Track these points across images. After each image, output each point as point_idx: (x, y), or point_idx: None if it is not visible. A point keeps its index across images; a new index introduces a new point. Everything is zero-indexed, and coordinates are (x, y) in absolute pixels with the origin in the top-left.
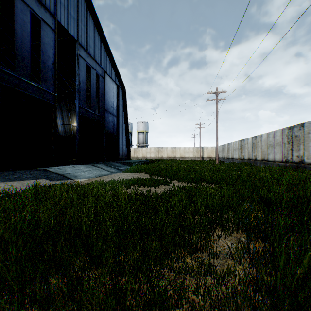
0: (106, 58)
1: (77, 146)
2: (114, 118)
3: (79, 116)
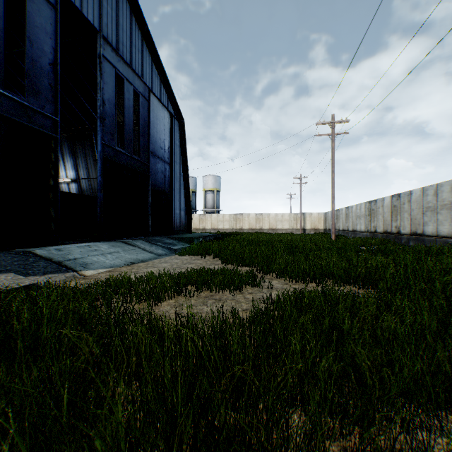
0: (152, 68)
1: (98, 209)
2: (165, 167)
3: (103, 160)
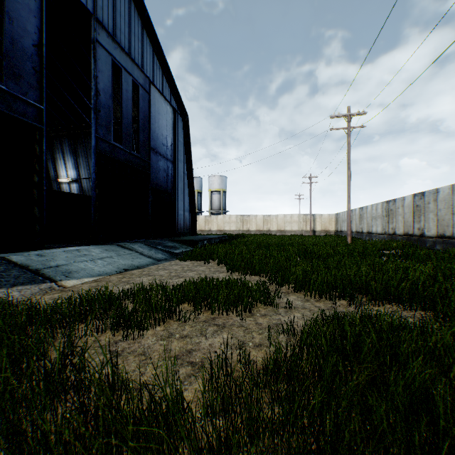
0: (153, 59)
1: (92, 210)
2: (168, 165)
3: (97, 156)
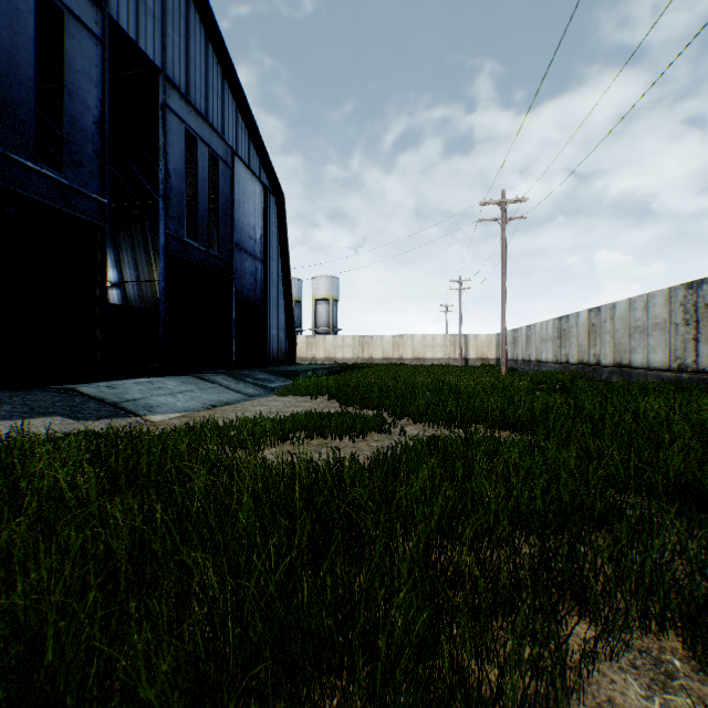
0: (237, 120)
1: (161, 330)
2: (256, 265)
3: (167, 258)
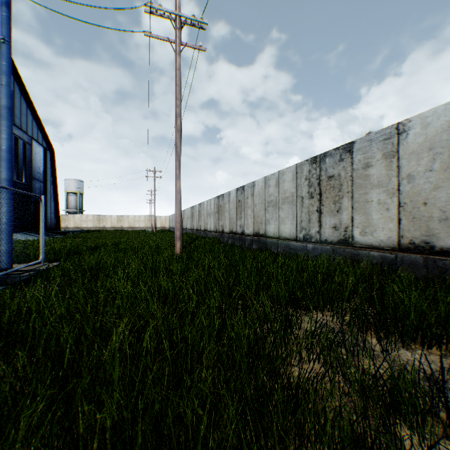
0: (33, 122)
1: None
2: (42, 185)
3: None
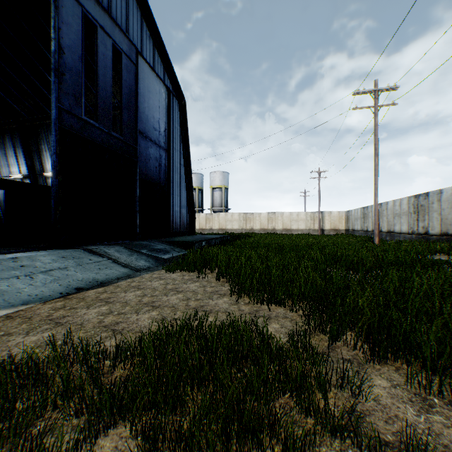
0: (142, 26)
1: (52, 203)
2: (161, 153)
3: (61, 133)
